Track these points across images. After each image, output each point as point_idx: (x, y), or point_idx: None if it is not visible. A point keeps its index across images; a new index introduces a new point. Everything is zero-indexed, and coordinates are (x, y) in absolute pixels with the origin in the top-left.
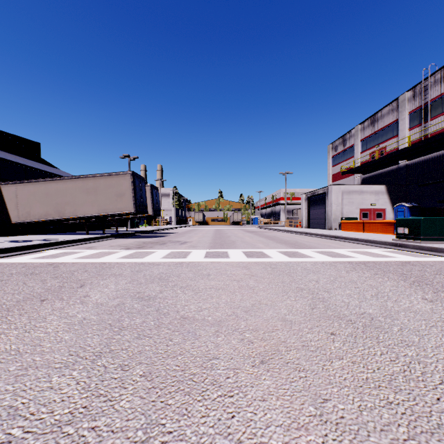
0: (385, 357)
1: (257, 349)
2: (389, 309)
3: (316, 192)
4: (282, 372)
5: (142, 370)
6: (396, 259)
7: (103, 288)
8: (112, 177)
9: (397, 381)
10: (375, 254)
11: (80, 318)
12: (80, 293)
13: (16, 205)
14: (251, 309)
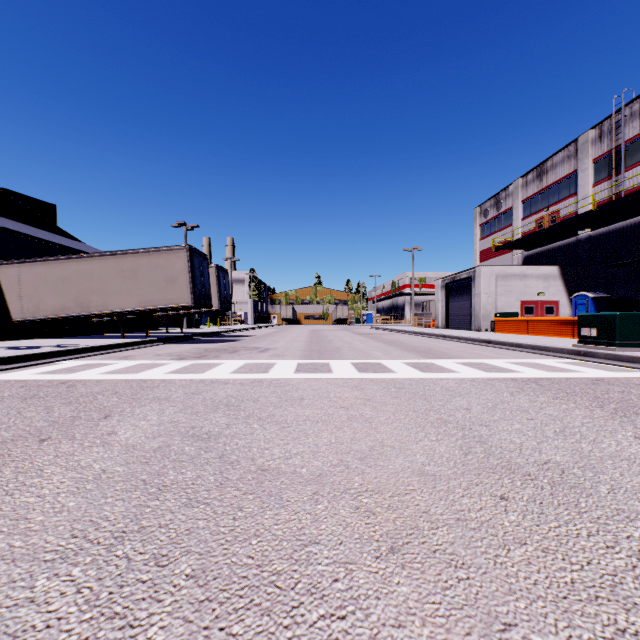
0: (596, 541)
1: (382, 525)
2: (587, 455)
3: (458, 276)
4: (426, 570)
5: (191, 565)
6: (582, 374)
7: (138, 420)
8: (159, 254)
9: (626, 587)
10: (550, 368)
11: (98, 469)
12: (102, 428)
13: (18, 295)
14: (369, 455)
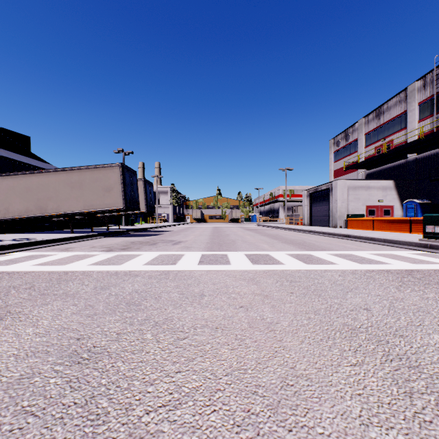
0: None
1: None
2: None
3: (319, 188)
4: None
5: None
6: None
7: (27, 326)
8: (99, 170)
9: None
10: (410, 259)
11: None
12: None
13: None
14: (283, 399)
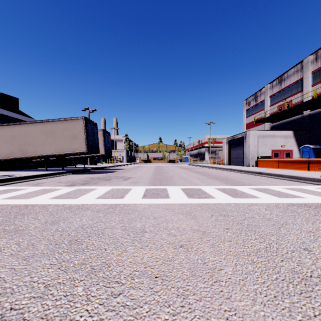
0: None
1: None
2: None
3: (236, 137)
4: None
5: None
6: None
7: None
8: (67, 122)
9: None
10: (319, 193)
11: None
12: None
13: None
14: None
